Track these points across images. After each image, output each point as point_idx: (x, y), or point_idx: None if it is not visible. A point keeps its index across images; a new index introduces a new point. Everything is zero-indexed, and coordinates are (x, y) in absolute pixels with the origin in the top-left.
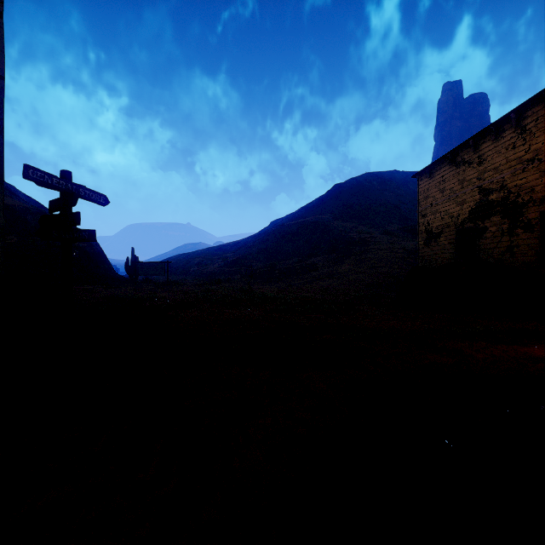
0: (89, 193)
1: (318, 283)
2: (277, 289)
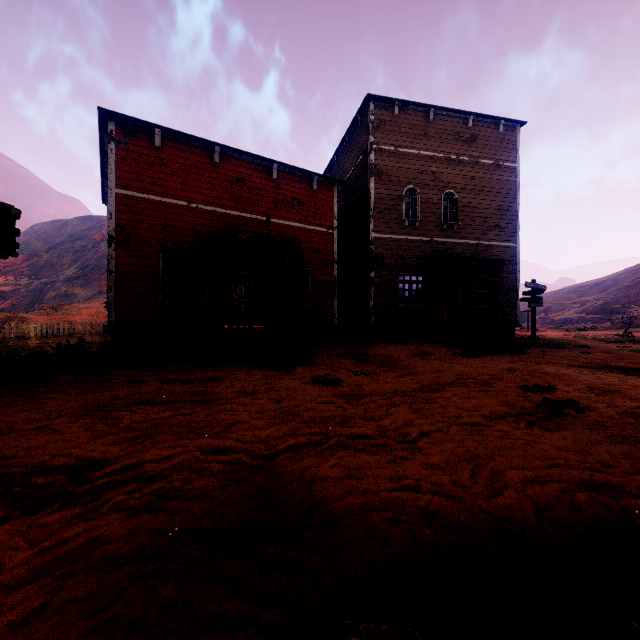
0: (540, 286)
1: None
2: None
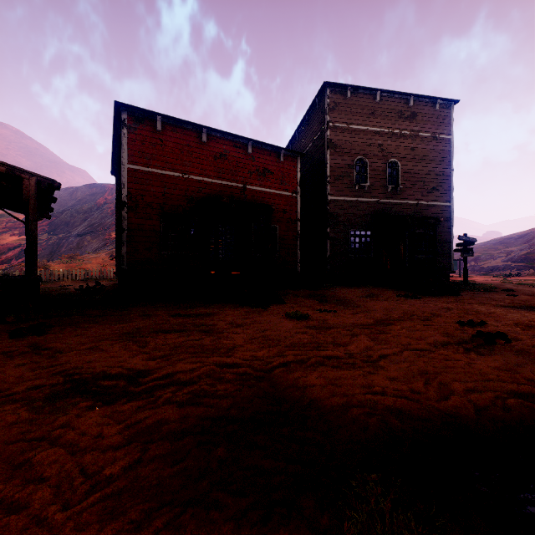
0: (471, 239)
1: None
2: None
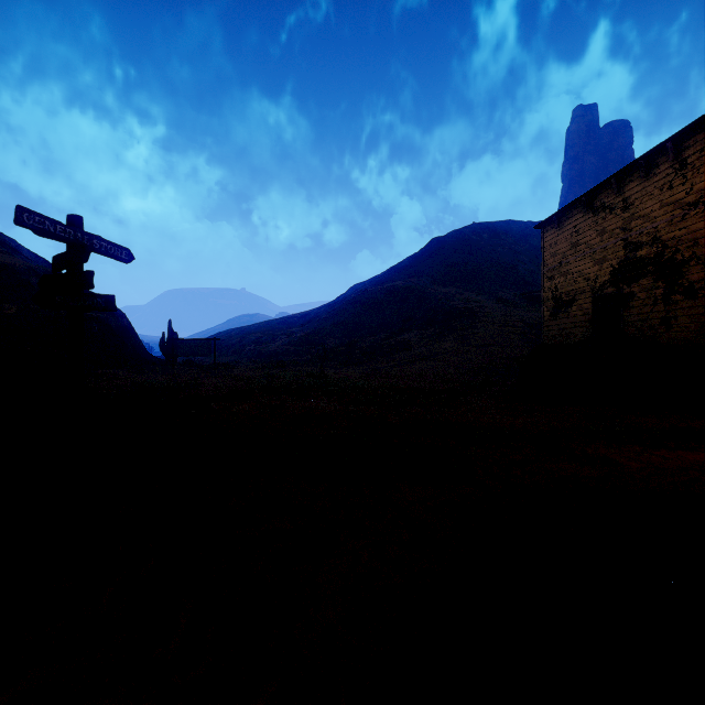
0: (107, 246)
1: (412, 366)
2: (358, 374)
